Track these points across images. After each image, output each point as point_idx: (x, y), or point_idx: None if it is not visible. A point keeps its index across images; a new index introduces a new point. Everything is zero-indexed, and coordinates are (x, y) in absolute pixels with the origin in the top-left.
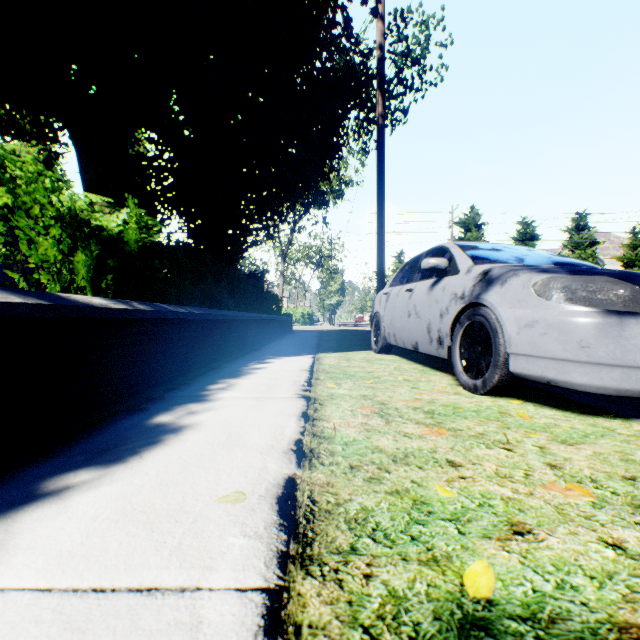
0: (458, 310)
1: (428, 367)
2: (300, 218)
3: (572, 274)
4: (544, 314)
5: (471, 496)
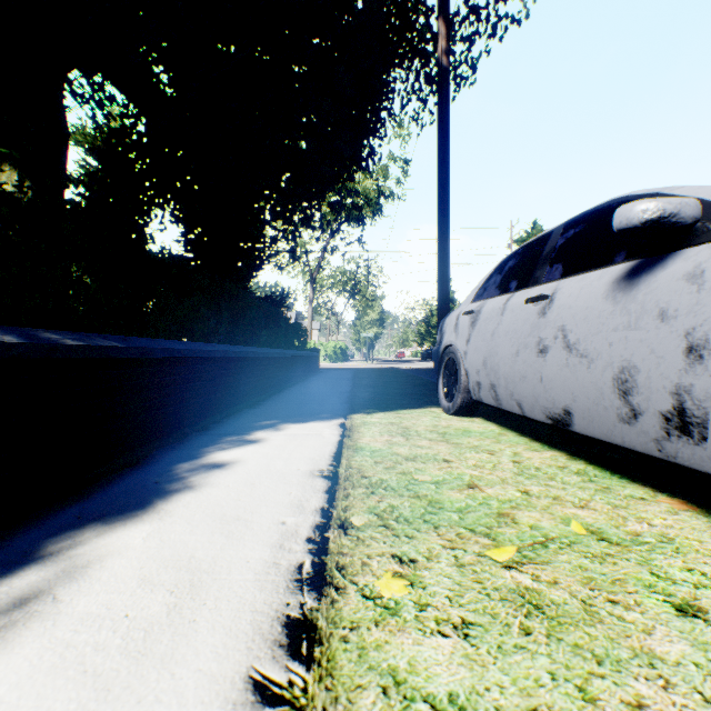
0: None
1: (585, 461)
2: (329, 223)
3: None
4: None
5: None
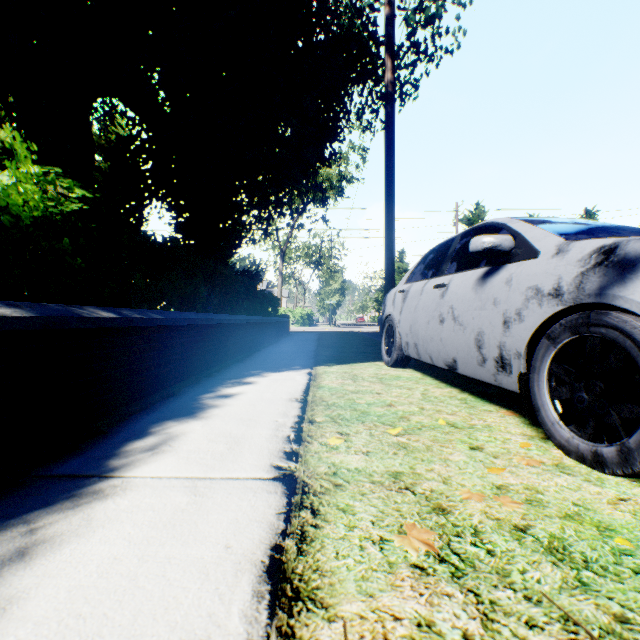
0: (547, 316)
1: (469, 393)
2: (297, 210)
3: None
4: None
5: None
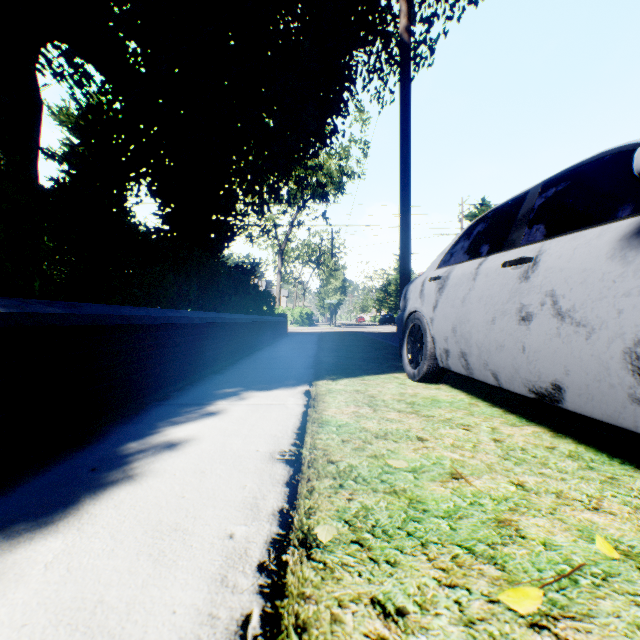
0: None
1: (573, 440)
2: (295, 197)
3: None
4: None
5: None
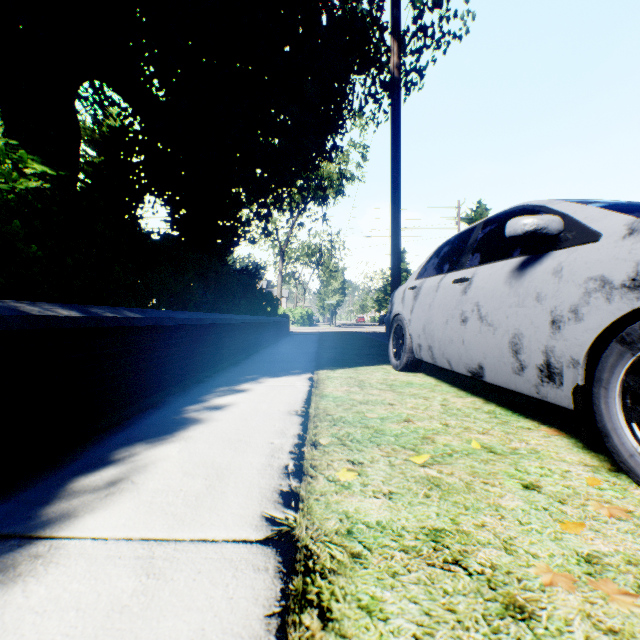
0: (621, 313)
1: (496, 404)
2: (297, 206)
3: None
4: None
5: None
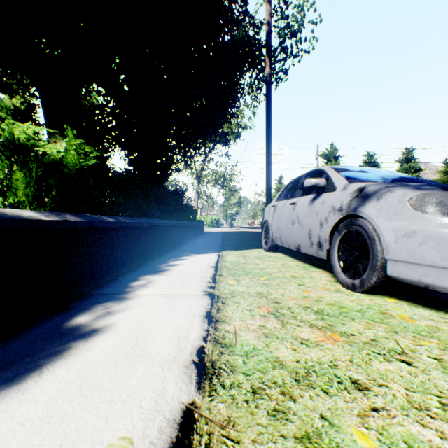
0: (336, 220)
1: (308, 264)
2: (209, 151)
3: (445, 190)
4: (422, 226)
5: (395, 446)
